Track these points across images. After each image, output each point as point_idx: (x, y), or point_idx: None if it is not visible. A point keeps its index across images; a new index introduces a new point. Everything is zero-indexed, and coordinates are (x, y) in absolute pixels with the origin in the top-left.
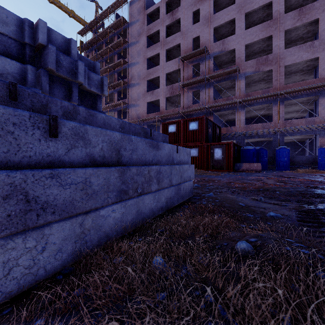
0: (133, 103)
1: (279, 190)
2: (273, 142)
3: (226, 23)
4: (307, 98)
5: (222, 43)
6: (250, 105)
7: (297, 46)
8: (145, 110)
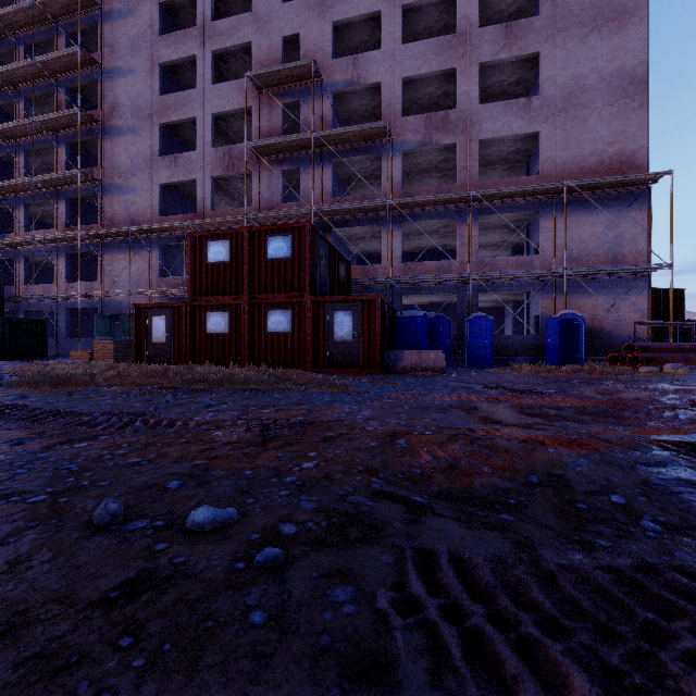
0: (117, 183)
1: (606, 478)
2: (459, 305)
3: (362, 18)
4: (518, 216)
5: (353, 65)
6: (413, 218)
7: (503, 102)
8: (155, 205)
